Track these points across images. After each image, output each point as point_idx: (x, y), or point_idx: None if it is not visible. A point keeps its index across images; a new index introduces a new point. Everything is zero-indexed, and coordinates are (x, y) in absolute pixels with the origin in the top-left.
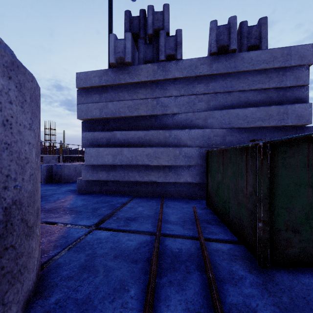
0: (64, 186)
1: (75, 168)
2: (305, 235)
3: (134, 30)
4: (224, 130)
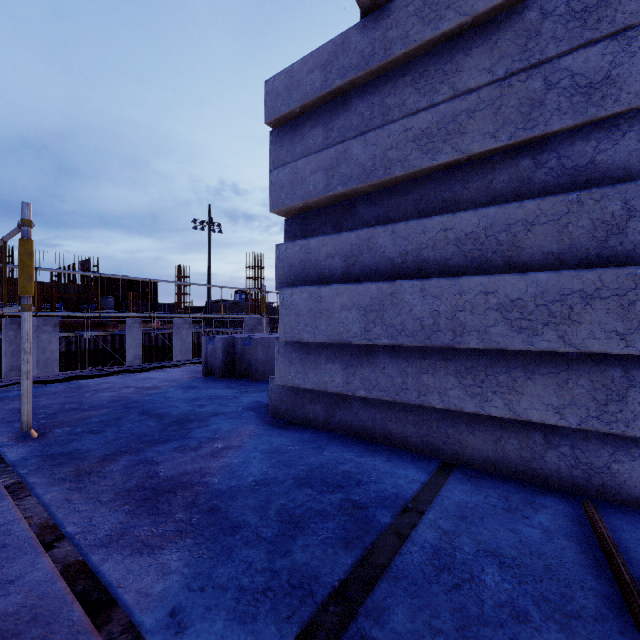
0: (252, 389)
1: None
2: None
3: None
4: None
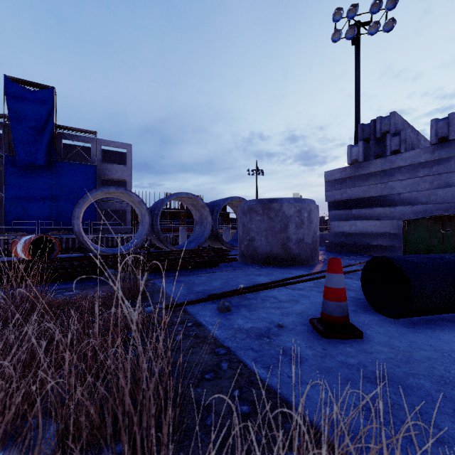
0: None
1: (322, 236)
2: None
3: (366, 136)
4: (446, 204)
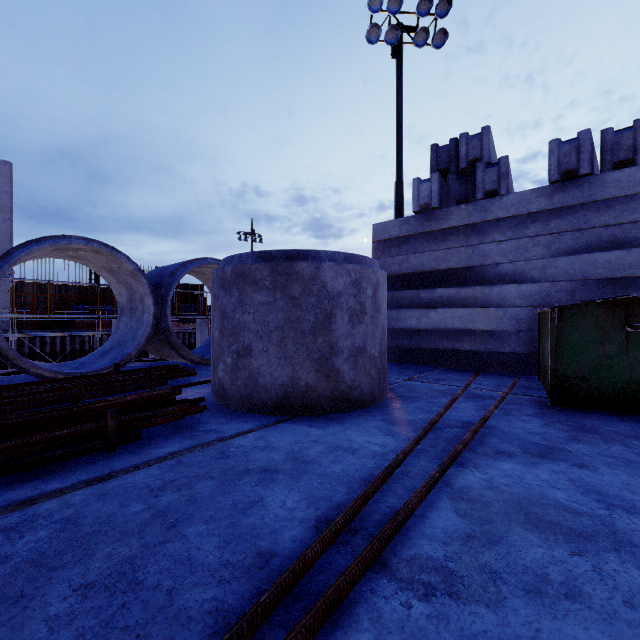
0: None
1: None
2: (594, 383)
3: (442, 165)
4: (572, 283)
